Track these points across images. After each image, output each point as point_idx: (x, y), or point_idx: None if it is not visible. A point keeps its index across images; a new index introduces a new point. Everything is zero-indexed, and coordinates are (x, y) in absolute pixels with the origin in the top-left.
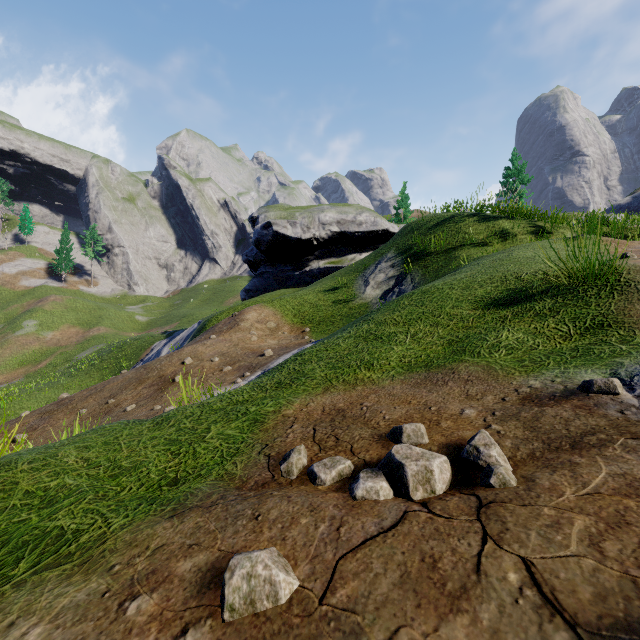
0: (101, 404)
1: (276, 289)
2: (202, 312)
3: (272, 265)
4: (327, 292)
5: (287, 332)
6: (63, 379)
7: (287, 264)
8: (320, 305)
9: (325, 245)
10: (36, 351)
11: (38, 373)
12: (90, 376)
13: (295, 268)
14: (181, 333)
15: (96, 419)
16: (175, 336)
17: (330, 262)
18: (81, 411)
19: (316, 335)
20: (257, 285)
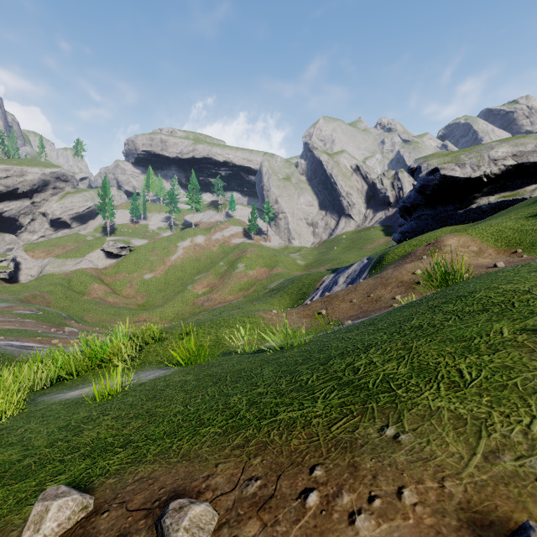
0: (364, 297)
1: (434, 228)
2: (347, 256)
3: (431, 207)
4: (529, 218)
5: (493, 254)
6: (267, 299)
7: (448, 204)
8: (526, 230)
9: (496, 180)
10: (246, 282)
11: (250, 295)
12: (283, 298)
13: (458, 207)
14: (350, 267)
15: (371, 304)
16: (340, 271)
17: (503, 196)
18: (353, 300)
19: (535, 254)
20: (413, 227)
